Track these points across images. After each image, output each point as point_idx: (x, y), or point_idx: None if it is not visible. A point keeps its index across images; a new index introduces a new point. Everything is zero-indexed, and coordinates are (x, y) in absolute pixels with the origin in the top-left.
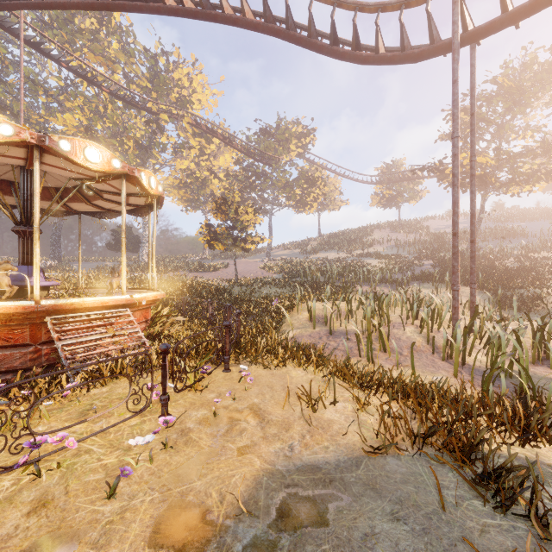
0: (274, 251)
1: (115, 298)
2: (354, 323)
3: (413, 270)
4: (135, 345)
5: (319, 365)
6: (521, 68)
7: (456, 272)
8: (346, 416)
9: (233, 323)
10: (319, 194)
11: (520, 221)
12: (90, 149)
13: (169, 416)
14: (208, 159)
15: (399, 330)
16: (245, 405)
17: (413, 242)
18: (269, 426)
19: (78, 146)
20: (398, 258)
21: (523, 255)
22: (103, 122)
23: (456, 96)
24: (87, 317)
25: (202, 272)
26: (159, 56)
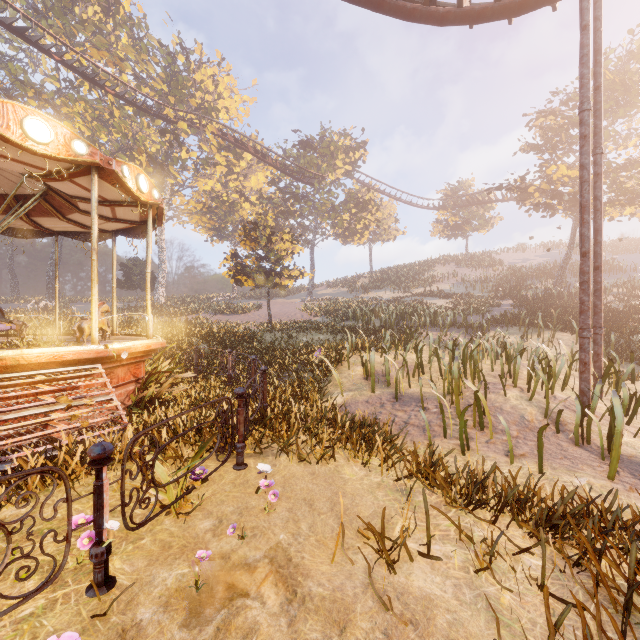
0: (317, 290)
1: (77, 350)
2: (432, 384)
3: (490, 311)
4: (107, 420)
5: (388, 457)
6: (624, 60)
7: (587, 310)
8: (454, 581)
9: None
10: (371, 220)
11: (612, 253)
12: (32, 121)
13: (70, 632)
14: (237, 178)
15: (498, 395)
16: (262, 550)
17: (485, 279)
18: (305, 615)
19: (13, 114)
20: (469, 297)
21: (626, 293)
22: (108, 131)
23: (587, 48)
24: (25, 380)
25: (228, 315)
26: (177, 52)
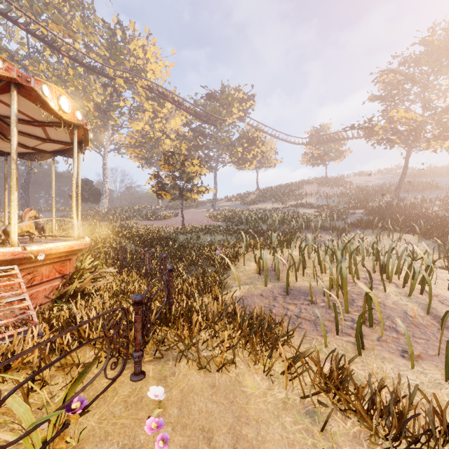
0: (219, 202)
1: None
2: (321, 282)
3: (347, 218)
4: (18, 319)
5: (290, 365)
6: (446, 32)
7: None
8: None
9: (174, 273)
10: (258, 152)
11: (430, 177)
12: None
13: None
14: (161, 121)
15: (378, 291)
16: None
17: (340, 194)
18: None
19: None
20: (330, 208)
21: (446, 205)
22: (64, 85)
23: None
24: None
25: (153, 221)
26: (115, 28)
